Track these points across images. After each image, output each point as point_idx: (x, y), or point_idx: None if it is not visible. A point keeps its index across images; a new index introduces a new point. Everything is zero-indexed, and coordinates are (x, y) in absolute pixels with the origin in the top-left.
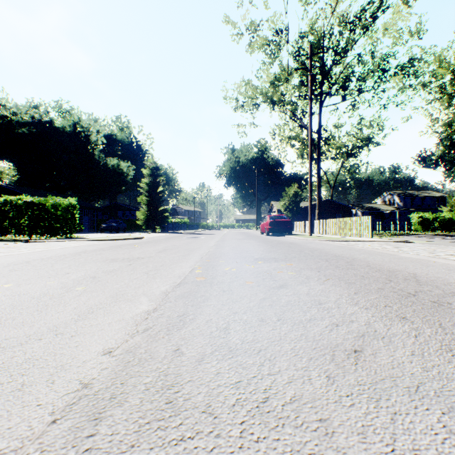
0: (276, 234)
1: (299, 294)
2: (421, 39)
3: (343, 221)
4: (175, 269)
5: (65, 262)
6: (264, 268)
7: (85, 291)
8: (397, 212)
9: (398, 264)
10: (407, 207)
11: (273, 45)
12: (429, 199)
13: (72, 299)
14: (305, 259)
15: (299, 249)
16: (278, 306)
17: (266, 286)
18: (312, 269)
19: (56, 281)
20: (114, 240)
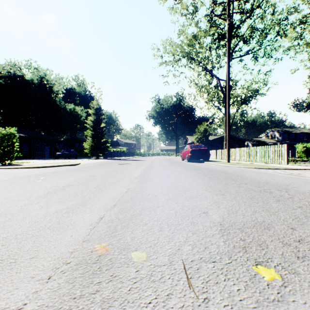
0: (195, 161)
1: None
2: (309, 4)
3: (254, 149)
4: None
5: None
6: None
7: None
8: (278, 143)
9: None
10: (285, 140)
11: (192, 6)
12: (300, 134)
13: None
14: None
15: (253, 184)
16: None
17: None
18: None
19: None
20: (43, 167)
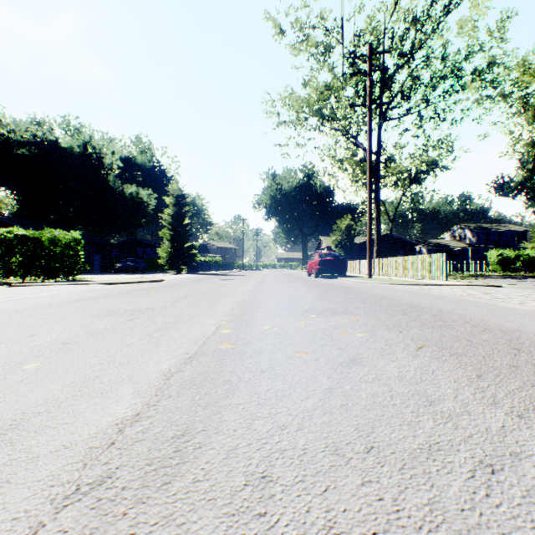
0: (326, 276)
1: (387, 379)
2: (501, 39)
3: (409, 260)
4: (192, 327)
5: (42, 316)
6: (320, 326)
7: (37, 371)
8: (470, 249)
9: (506, 318)
10: (481, 243)
11: (323, 47)
12: (507, 234)
13: (1, 391)
14: (373, 311)
15: (361, 295)
16: (358, 410)
17: (329, 361)
18: (389, 327)
19: (4, 351)
20: (125, 283)
